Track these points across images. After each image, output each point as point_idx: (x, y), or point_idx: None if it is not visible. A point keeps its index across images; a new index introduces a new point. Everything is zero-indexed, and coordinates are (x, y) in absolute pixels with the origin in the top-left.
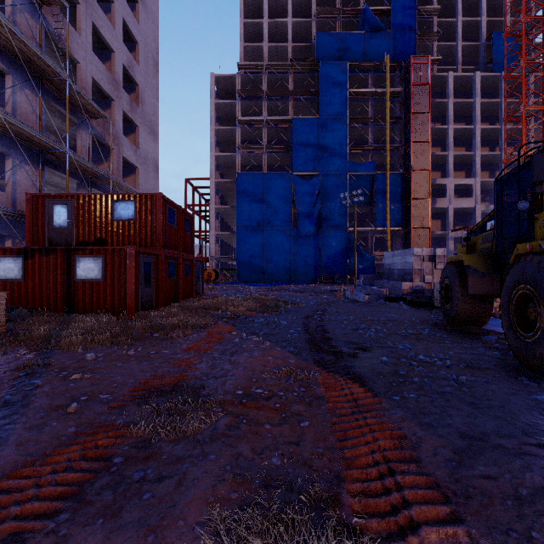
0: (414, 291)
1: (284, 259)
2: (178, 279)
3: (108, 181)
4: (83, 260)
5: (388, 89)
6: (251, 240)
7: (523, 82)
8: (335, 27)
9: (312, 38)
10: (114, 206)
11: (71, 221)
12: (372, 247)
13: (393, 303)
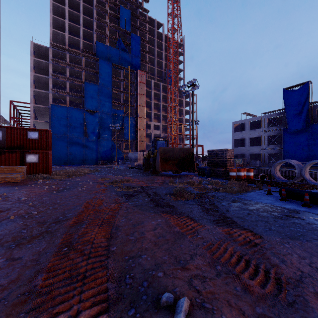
0: (138, 165)
1: (80, 153)
2: None
3: None
4: (29, 155)
5: (129, 81)
6: (60, 142)
7: (172, 95)
8: (105, 40)
9: (94, 42)
10: (28, 133)
11: (4, 138)
12: (123, 148)
13: (132, 169)
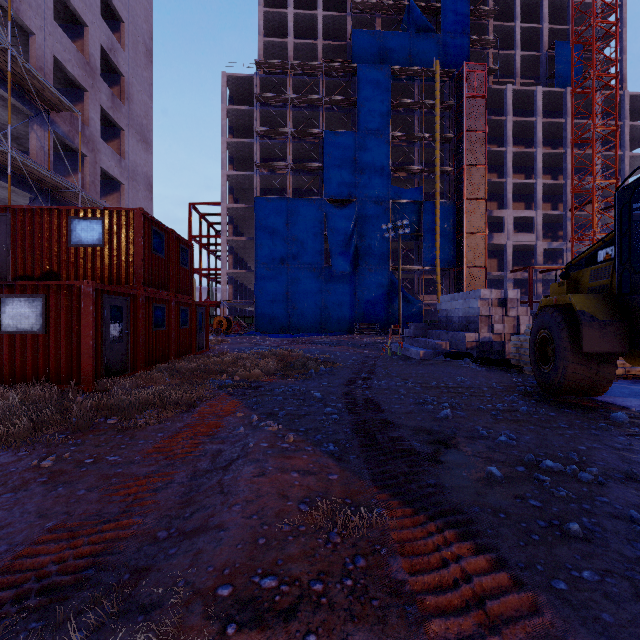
0: (480, 345)
1: (313, 304)
2: (170, 329)
3: (77, 197)
4: (11, 302)
5: (438, 101)
6: (272, 281)
7: (593, 98)
8: (374, 25)
9: (347, 36)
10: (71, 226)
11: (6, 246)
12: (419, 290)
13: (456, 360)
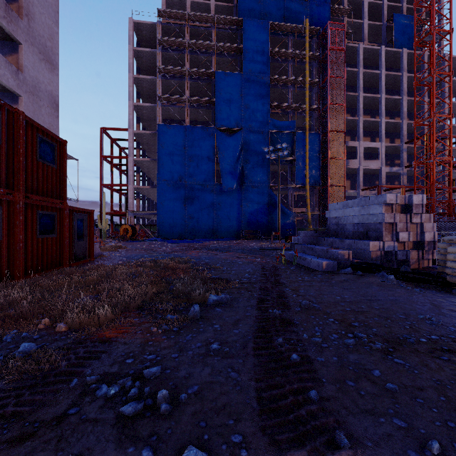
0: (384, 254)
1: (207, 215)
2: (14, 239)
3: None
4: None
5: (308, 52)
6: (172, 195)
7: (434, 48)
8: None
9: None
10: None
11: None
12: (292, 204)
13: (367, 273)
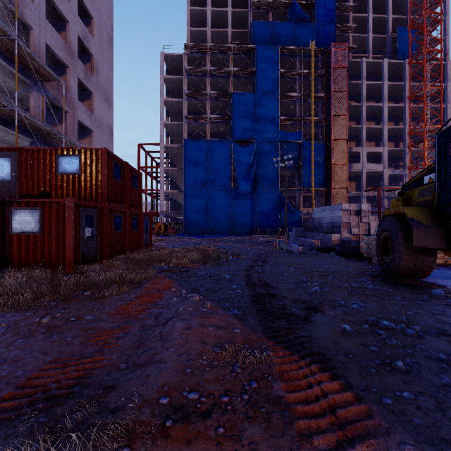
0: (342, 243)
1: (225, 214)
2: (125, 231)
3: (61, 141)
4: (19, 213)
5: (313, 71)
6: (196, 198)
7: (424, 67)
8: (268, 17)
9: (248, 26)
10: (58, 161)
11: (15, 174)
12: (299, 204)
13: (324, 253)
